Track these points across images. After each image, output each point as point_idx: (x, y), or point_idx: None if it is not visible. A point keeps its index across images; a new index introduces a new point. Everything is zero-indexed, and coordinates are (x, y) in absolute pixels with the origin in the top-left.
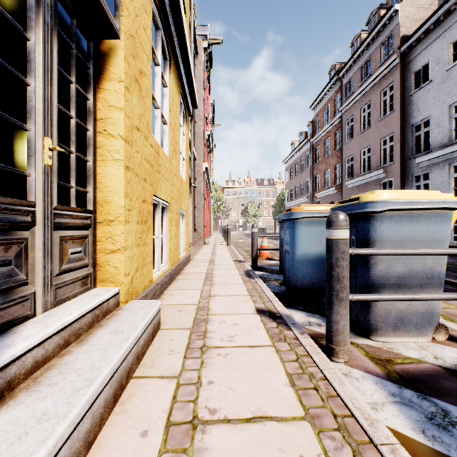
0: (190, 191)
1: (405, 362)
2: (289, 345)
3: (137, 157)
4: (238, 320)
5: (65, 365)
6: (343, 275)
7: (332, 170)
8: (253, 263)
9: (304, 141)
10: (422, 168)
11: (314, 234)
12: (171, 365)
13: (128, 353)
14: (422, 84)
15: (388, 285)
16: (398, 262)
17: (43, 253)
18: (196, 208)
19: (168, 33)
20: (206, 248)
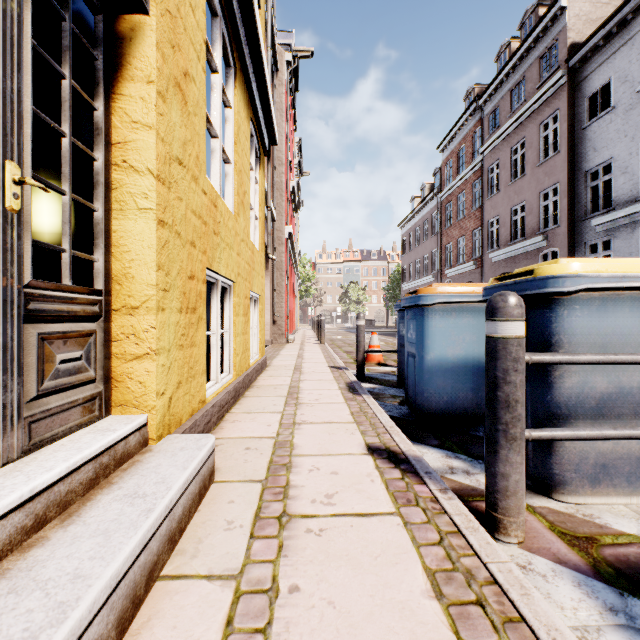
0: (267, 266)
1: (618, 542)
2: (425, 512)
3: (179, 207)
4: (340, 466)
5: (26, 572)
6: (515, 398)
7: (469, 237)
8: (359, 370)
9: (429, 196)
10: (600, 234)
11: (454, 329)
12: (228, 553)
13: (149, 537)
14: (600, 112)
15: (582, 411)
16: (598, 374)
17: (1, 363)
18: (276, 291)
19: (231, 26)
20: (289, 349)
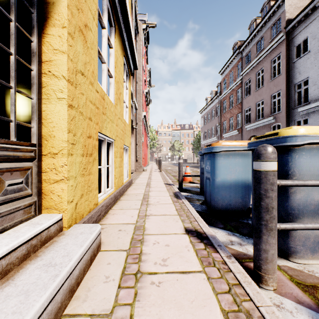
0: (133, 132)
1: None
2: (219, 271)
3: (82, 98)
4: (170, 241)
5: None
6: (272, 206)
7: (235, 117)
8: (180, 186)
9: (214, 97)
10: (302, 116)
11: (231, 164)
12: (104, 298)
13: (55, 293)
14: (302, 54)
15: (306, 212)
16: (316, 191)
17: None
18: (137, 145)
19: (113, 4)
20: (144, 174)
